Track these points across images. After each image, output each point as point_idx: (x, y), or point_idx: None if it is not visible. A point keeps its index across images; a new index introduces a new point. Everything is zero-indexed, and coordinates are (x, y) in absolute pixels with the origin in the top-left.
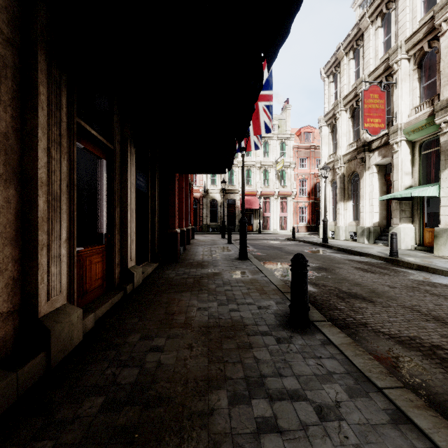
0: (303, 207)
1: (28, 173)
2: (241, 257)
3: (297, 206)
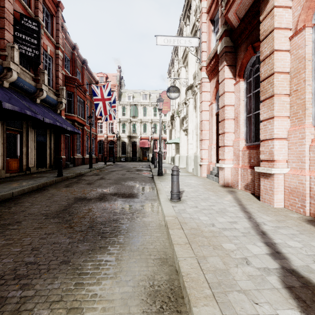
0: None
1: None
2: (89, 167)
3: None
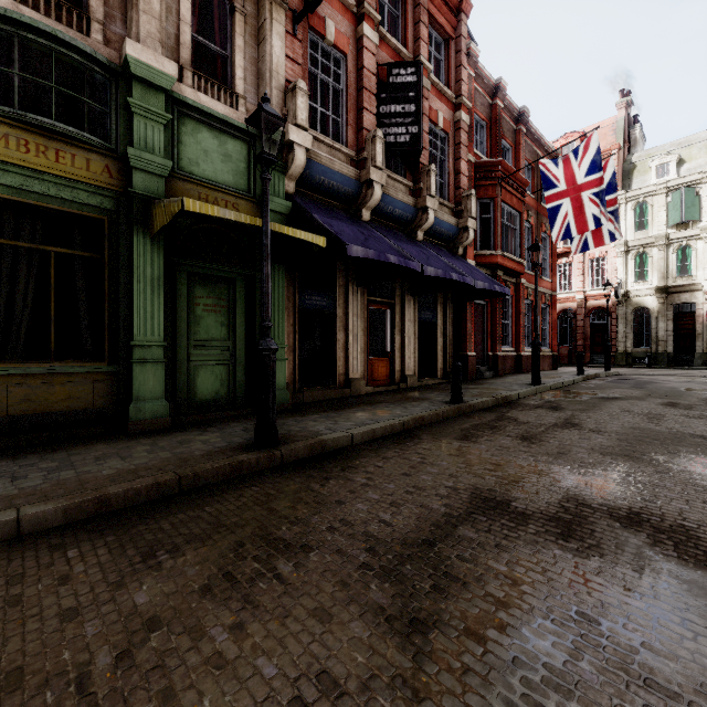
0: None
1: (347, 328)
2: (531, 382)
3: None
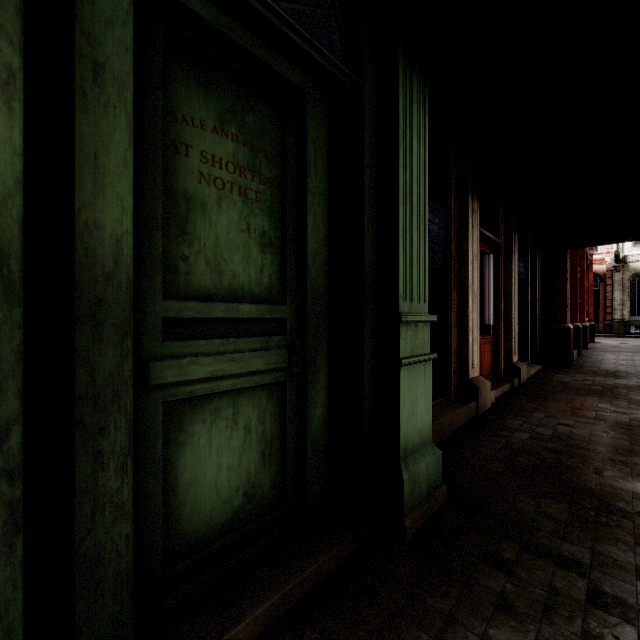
0: None
1: (462, 280)
2: None
3: None
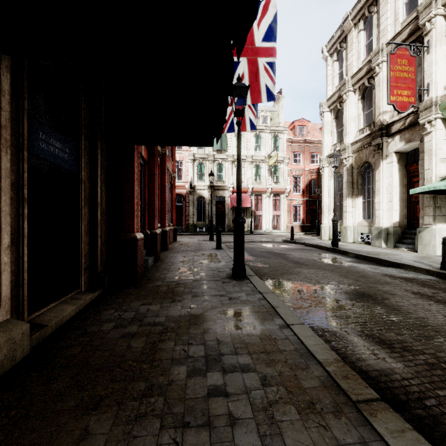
0: (297, 205)
1: None
2: (236, 275)
3: (291, 204)
